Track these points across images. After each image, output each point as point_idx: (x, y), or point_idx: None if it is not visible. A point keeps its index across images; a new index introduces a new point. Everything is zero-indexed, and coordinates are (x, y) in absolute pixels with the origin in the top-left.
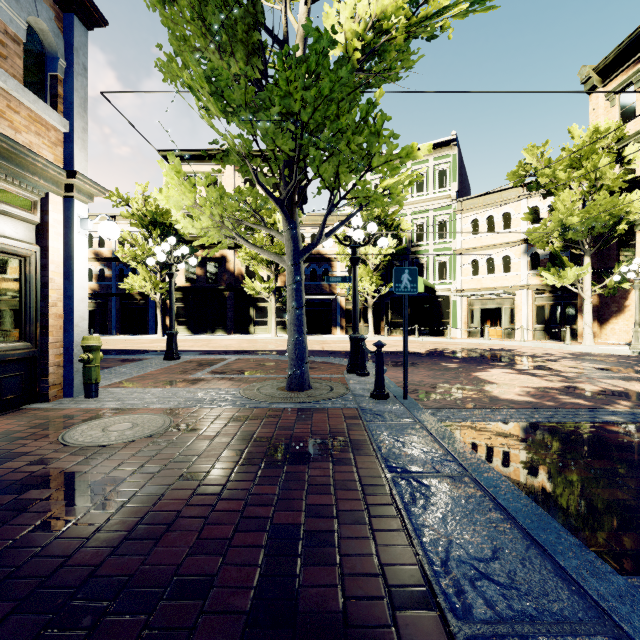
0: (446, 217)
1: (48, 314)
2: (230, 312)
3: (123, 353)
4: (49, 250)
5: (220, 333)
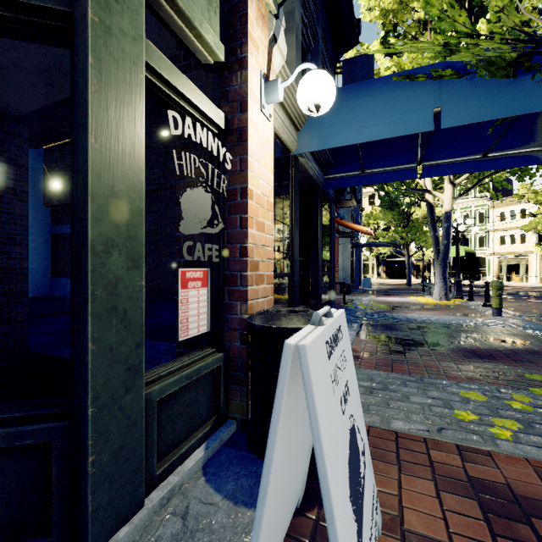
0: (483, 210)
1: (359, 270)
2: None
3: None
4: (359, 258)
5: None
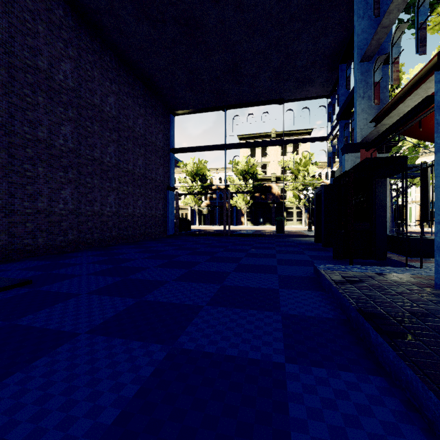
0: None
1: None
2: (273, 214)
3: None
4: None
5: (268, 225)
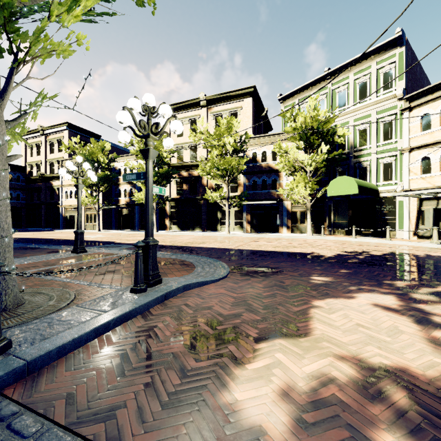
0: (391, 118)
1: None
2: (204, 215)
3: (92, 244)
4: None
5: (198, 230)
